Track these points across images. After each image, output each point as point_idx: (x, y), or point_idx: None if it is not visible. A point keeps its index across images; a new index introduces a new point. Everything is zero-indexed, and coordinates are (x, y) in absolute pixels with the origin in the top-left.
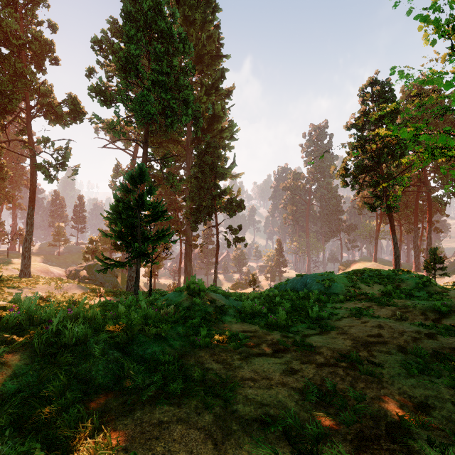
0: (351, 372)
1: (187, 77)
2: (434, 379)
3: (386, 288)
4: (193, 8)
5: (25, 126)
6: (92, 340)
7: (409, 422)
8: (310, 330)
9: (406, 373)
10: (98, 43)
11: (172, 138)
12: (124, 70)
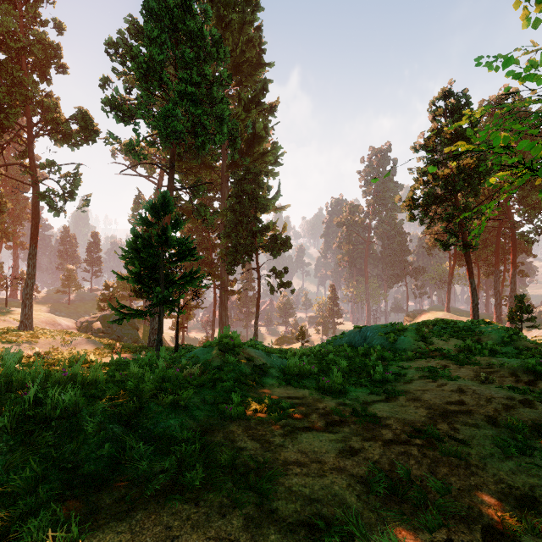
0: (429, 453)
1: (221, 89)
2: (539, 462)
3: (464, 342)
4: (230, 6)
5: (26, 147)
6: (86, 410)
7: (515, 526)
8: (373, 396)
9: (501, 453)
10: (113, 45)
11: (204, 162)
12: (145, 80)
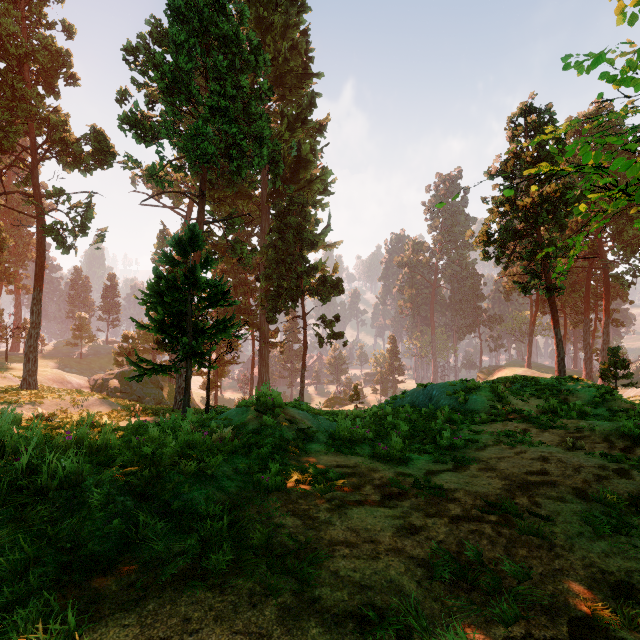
0: (505, 531)
1: (261, 103)
2: (637, 543)
3: (548, 403)
4: (271, 6)
5: (30, 172)
6: (91, 479)
7: (608, 618)
8: (438, 465)
9: (591, 532)
10: (133, 52)
11: (240, 191)
12: (170, 93)
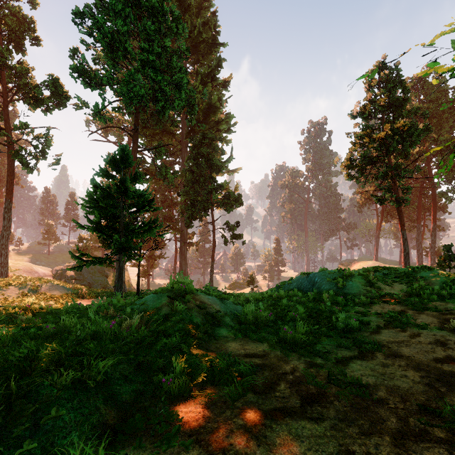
0: None
1: (180, 61)
2: None
3: (411, 287)
4: None
5: (2, 110)
6: None
7: None
8: (343, 351)
9: None
10: (80, 15)
11: (166, 130)
12: (111, 51)
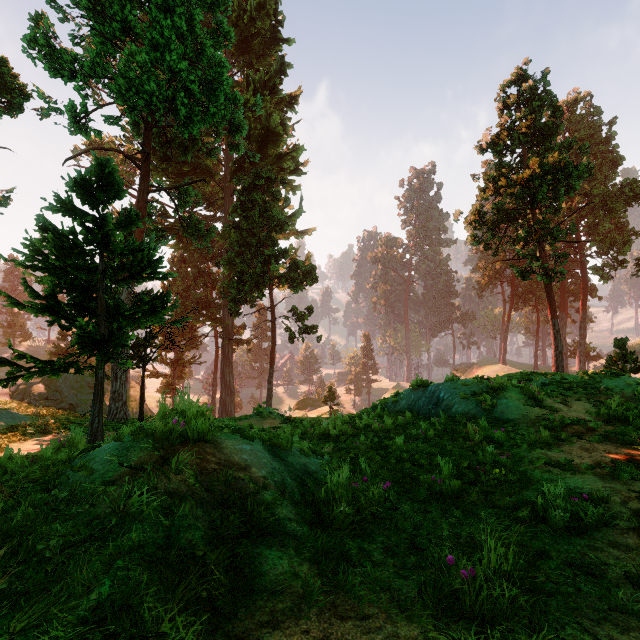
0: None
1: (219, 50)
2: None
3: (605, 407)
4: None
5: None
6: None
7: None
8: (636, 630)
9: None
10: None
11: (200, 166)
12: (102, 23)
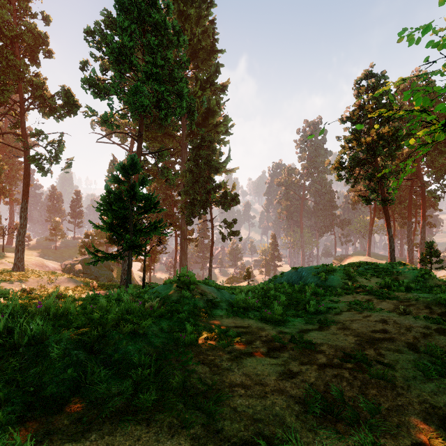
0: (359, 375)
1: (181, 70)
2: None
3: (384, 281)
4: (188, 3)
5: (19, 118)
6: (53, 338)
7: (442, 445)
8: (308, 325)
9: (422, 376)
10: (91, 34)
11: (167, 132)
12: (118, 63)
